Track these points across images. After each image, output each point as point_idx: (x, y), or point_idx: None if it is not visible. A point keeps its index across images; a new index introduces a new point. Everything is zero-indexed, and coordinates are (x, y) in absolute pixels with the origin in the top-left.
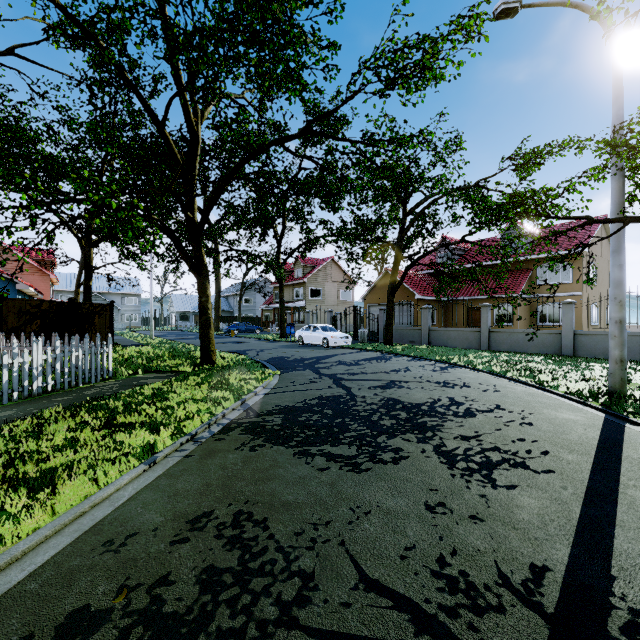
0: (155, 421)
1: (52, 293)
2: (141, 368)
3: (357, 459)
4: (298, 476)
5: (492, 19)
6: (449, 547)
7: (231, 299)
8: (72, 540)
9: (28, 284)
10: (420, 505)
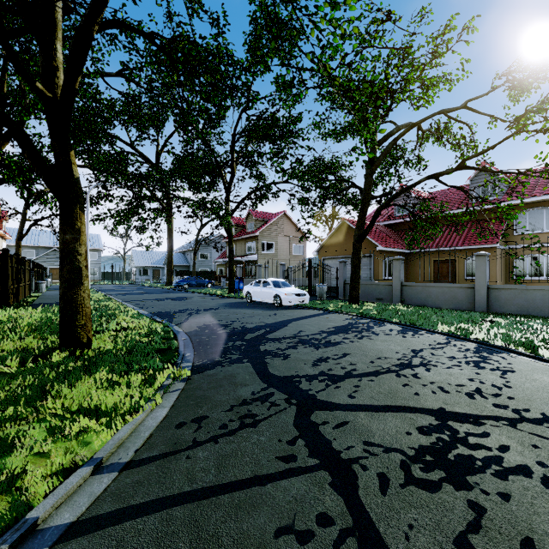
0: None
1: (1, 247)
2: None
3: None
4: None
5: None
6: None
7: (187, 254)
8: None
9: None
10: None
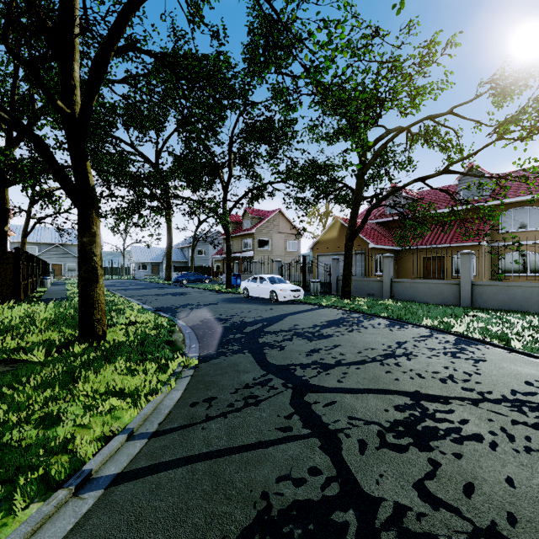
0: None
1: None
2: None
3: None
4: None
5: None
6: None
7: (185, 250)
8: None
9: None
10: None
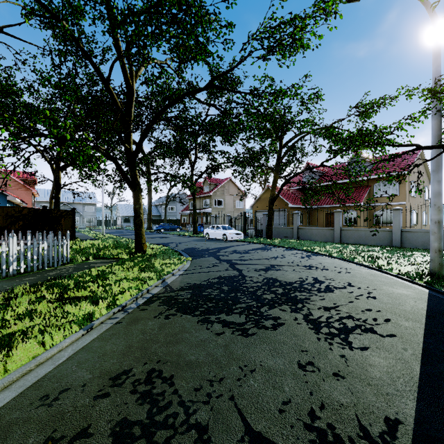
0: (95, 296)
1: (34, 203)
2: (92, 256)
3: (245, 325)
4: (200, 339)
5: (345, 2)
6: (318, 401)
7: (159, 207)
8: (16, 395)
9: (15, 196)
10: (294, 364)
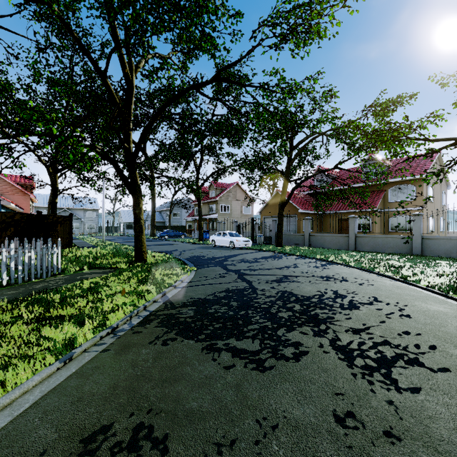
0: (82, 315)
1: (32, 208)
2: (86, 265)
3: (260, 355)
4: (204, 376)
5: None
6: None
7: (163, 213)
8: None
9: (9, 201)
10: (328, 416)
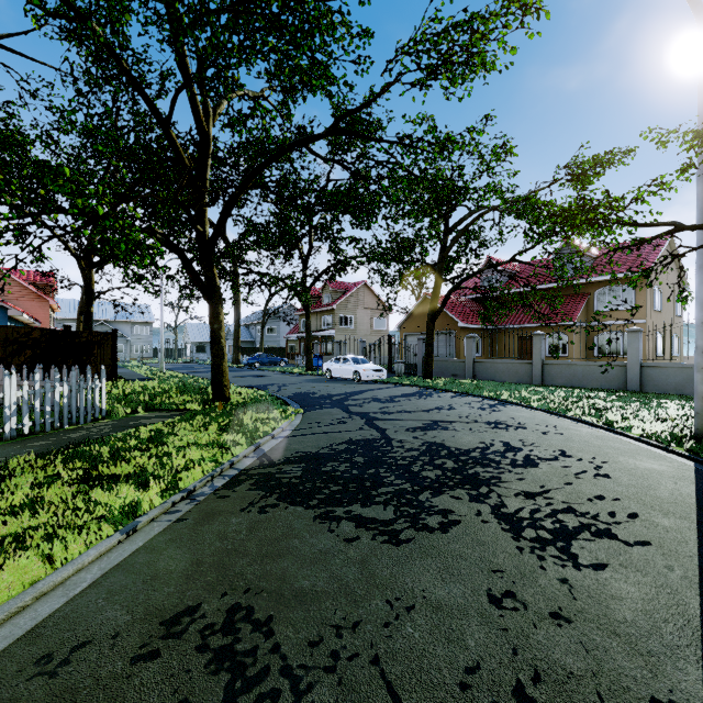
0: (144, 473)
1: (52, 321)
2: (142, 406)
3: (395, 525)
4: (318, 550)
5: None
6: (528, 668)
7: (252, 328)
8: None
9: (21, 310)
10: (481, 596)
